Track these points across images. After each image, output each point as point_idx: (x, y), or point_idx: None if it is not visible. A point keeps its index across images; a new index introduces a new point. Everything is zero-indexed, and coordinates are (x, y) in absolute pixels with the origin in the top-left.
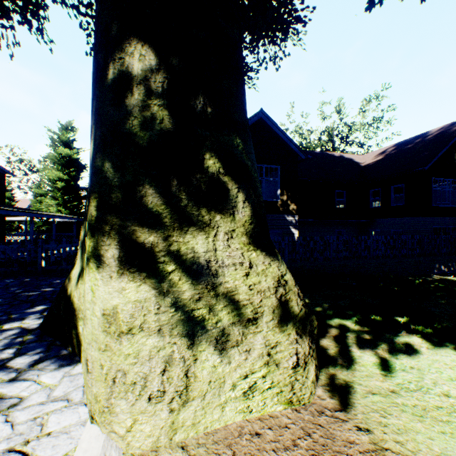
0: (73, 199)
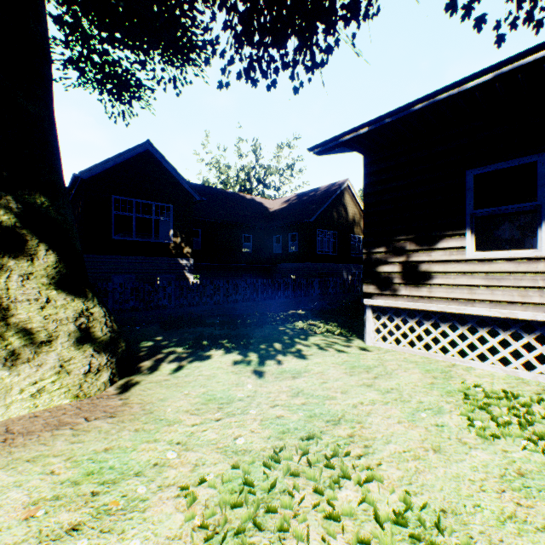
0: None
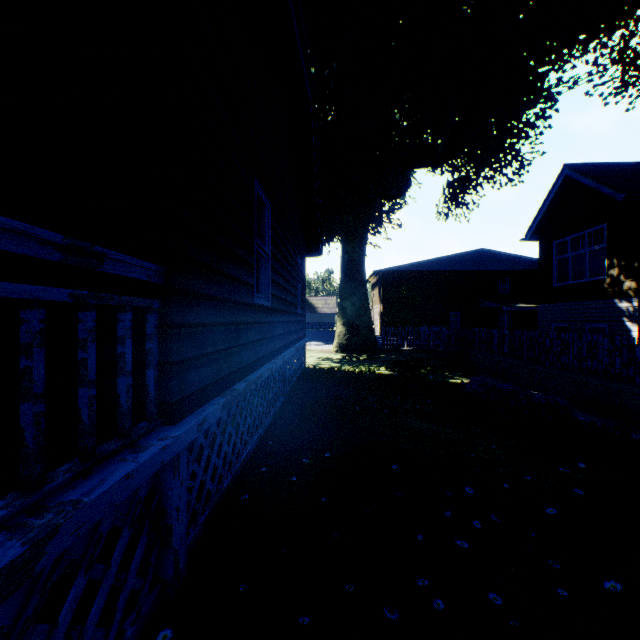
0: None
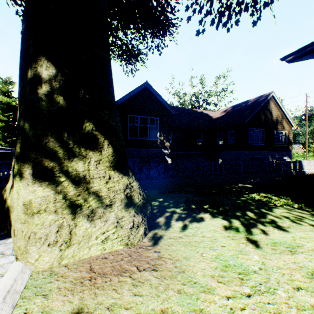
0: (11, 135)
